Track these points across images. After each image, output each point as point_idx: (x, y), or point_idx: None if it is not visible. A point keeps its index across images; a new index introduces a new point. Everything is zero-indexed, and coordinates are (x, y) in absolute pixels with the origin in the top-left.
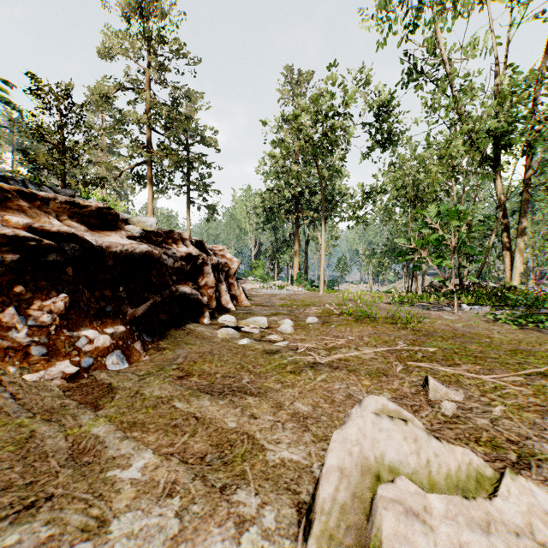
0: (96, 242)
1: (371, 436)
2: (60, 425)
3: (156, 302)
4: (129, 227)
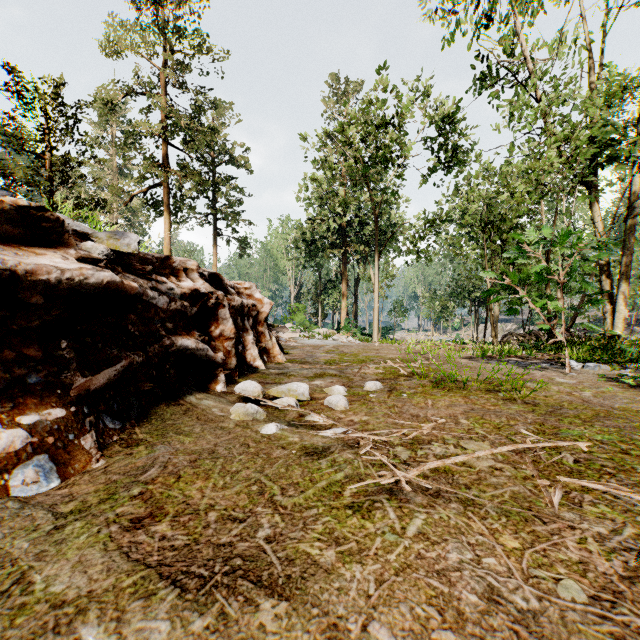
0: (2, 263)
1: None
2: None
3: (133, 364)
4: (88, 244)
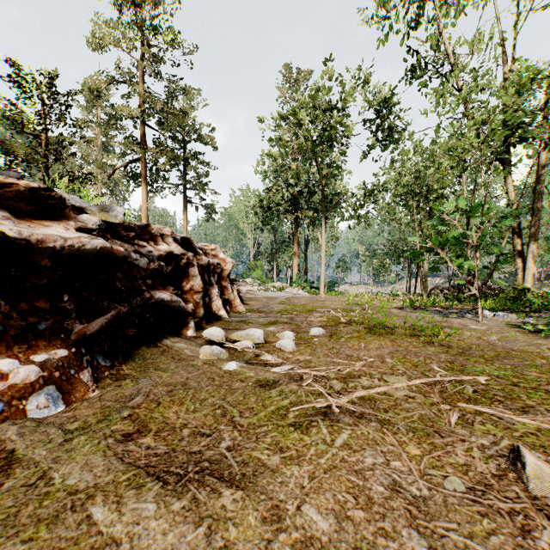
0: (19, 234)
1: None
2: None
3: (120, 313)
4: (84, 217)
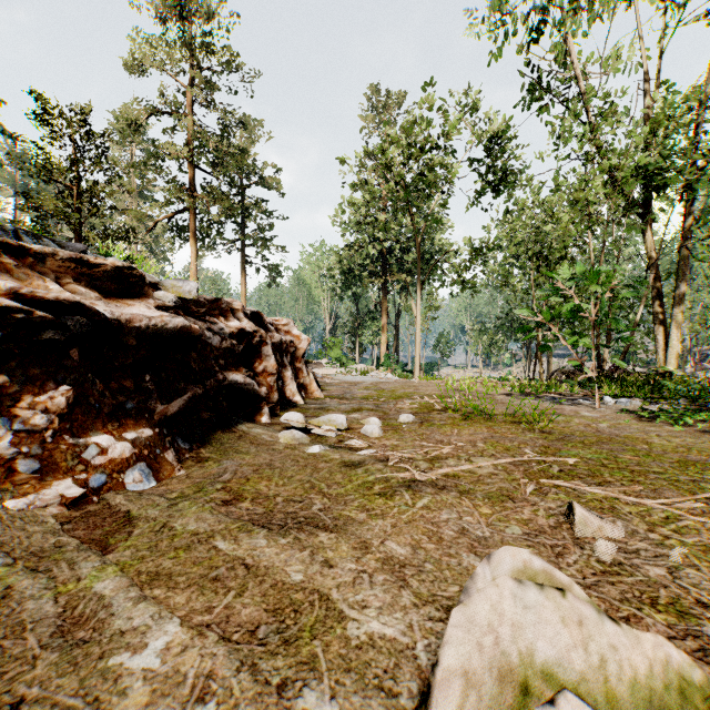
0: (111, 314)
1: (511, 617)
2: (49, 579)
3: (196, 395)
4: (160, 293)
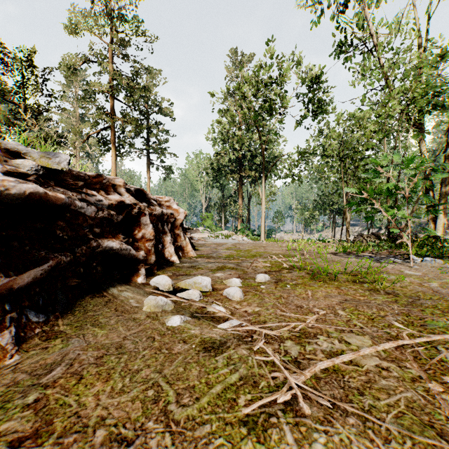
0: None
1: None
2: None
3: (61, 263)
4: (18, 161)
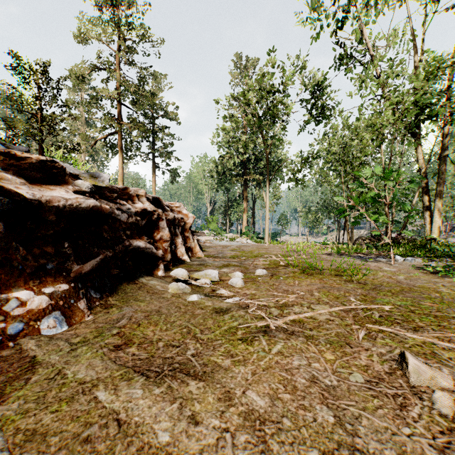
0: (33, 196)
1: None
2: None
3: (107, 257)
4: (79, 182)
